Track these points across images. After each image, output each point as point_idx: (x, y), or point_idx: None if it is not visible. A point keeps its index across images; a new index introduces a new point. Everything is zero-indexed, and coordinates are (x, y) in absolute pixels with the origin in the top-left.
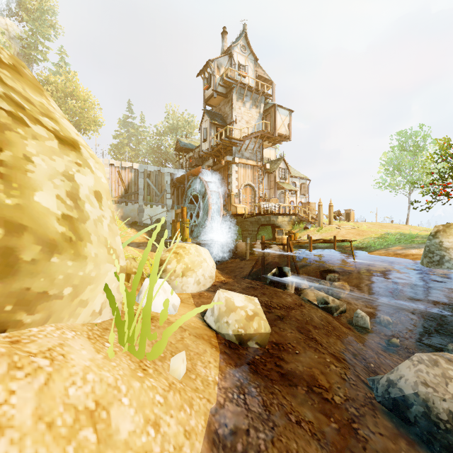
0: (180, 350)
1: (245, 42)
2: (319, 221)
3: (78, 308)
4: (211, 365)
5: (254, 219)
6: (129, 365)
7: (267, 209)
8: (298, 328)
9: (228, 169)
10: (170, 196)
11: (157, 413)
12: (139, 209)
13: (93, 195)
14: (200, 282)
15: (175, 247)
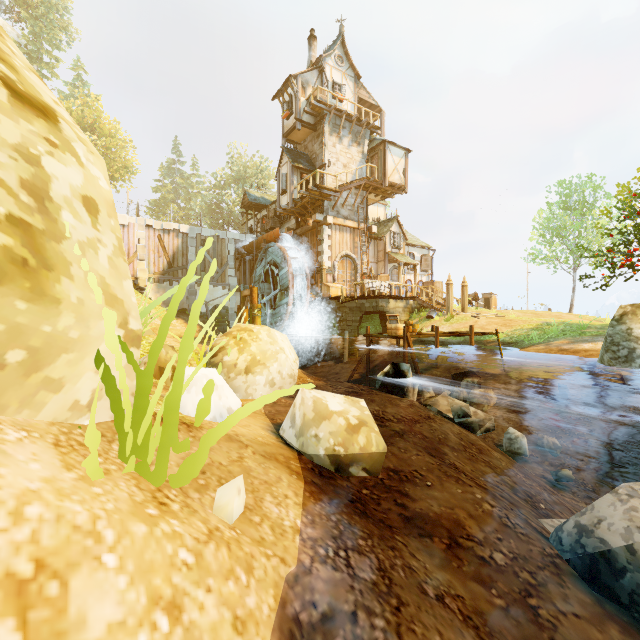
0: (236, 475)
1: (343, 51)
2: (448, 308)
3: (42, 393)
4: (289, 501)
5: (355, 305)
6: (132, 495)
7: (373, 290)
8: (427, 448)
9: (317, 233)
10: (234, 272)
11: (178, 585)
12: (190, 291)
13: (79, 200)
14: (275, 382)
15: (237, 329)
